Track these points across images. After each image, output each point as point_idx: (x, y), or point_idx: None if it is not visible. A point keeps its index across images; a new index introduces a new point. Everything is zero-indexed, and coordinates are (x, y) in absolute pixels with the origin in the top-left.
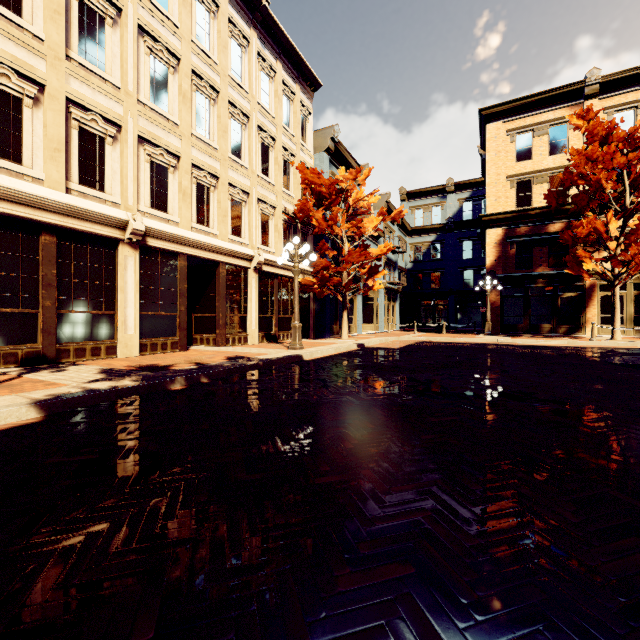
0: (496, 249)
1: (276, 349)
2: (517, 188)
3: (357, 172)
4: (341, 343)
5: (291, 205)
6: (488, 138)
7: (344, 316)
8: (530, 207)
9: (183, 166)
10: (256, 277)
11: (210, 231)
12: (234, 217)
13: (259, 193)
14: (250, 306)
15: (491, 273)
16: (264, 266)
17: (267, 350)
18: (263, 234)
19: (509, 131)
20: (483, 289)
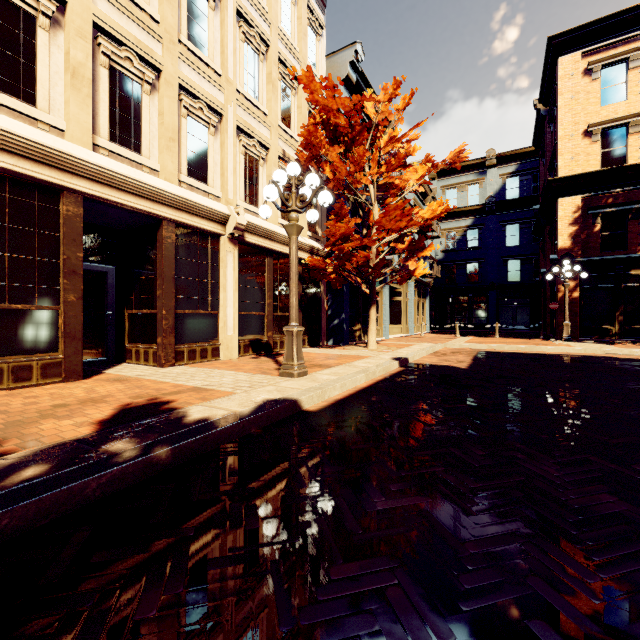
0: (573, 224)
1: (255, 375)
2: (603, 141)
3: (395, 87)
4: (371, 357)
5: (293, 151)
6: (561, 76)
7: (371, 314)
8: (626, 164)
9: (72, 20)
10: (234, 251)
11: (141, 161)
12: (194, 149)
13: (240, 118)
14: (223, 297)
15: (566, 257)
16: (248, 235)
17: (236, 378)
18: (248, 186)
19: (592, 63)
20: (533, 282)
